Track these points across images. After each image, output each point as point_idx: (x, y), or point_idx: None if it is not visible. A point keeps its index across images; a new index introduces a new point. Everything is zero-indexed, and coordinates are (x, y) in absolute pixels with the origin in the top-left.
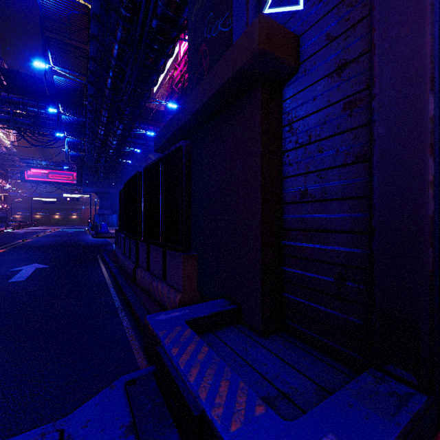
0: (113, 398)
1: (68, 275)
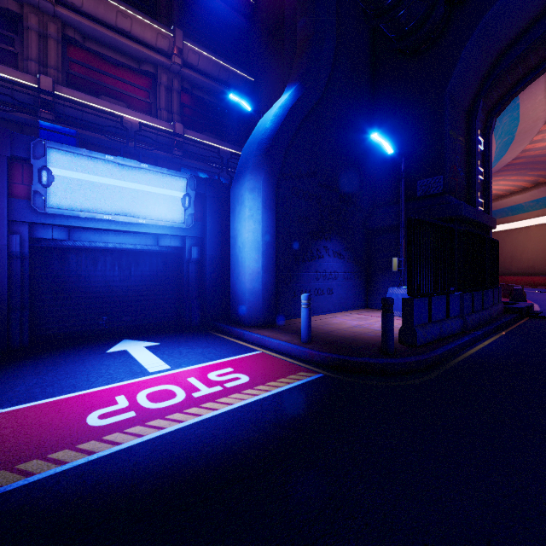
0: (543, 315)
1: (544, 350)
